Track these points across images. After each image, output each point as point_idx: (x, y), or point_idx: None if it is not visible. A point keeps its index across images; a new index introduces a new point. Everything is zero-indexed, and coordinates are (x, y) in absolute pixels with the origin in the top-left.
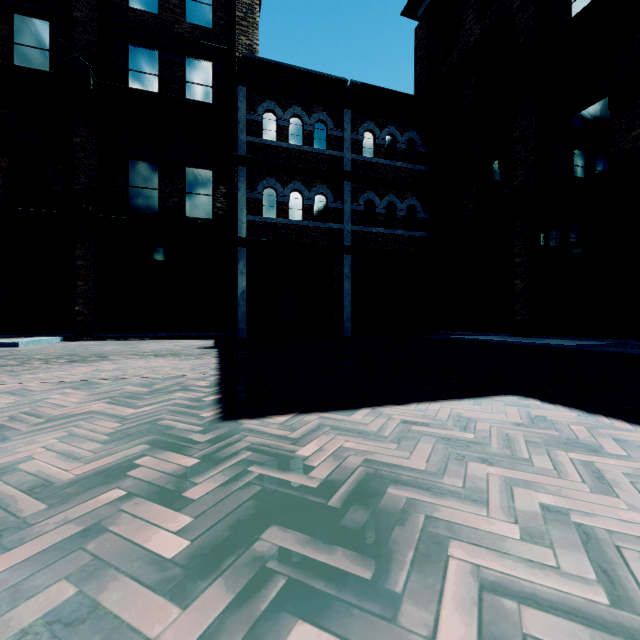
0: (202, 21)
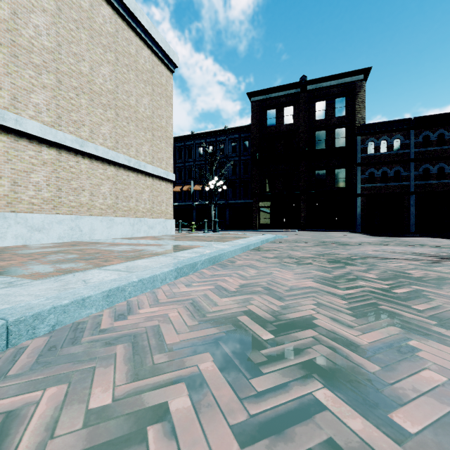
0: (341, 114)
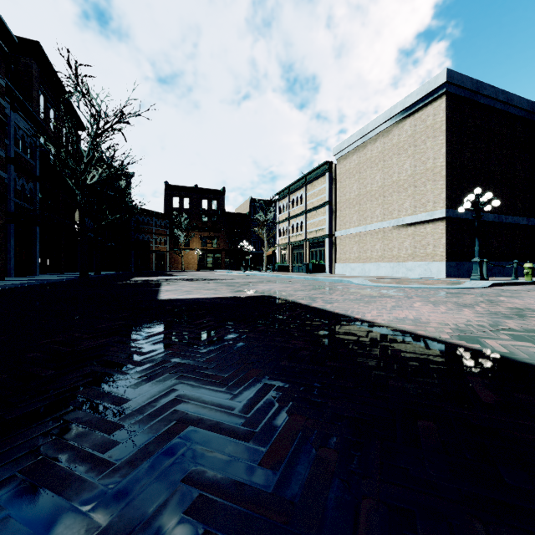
0: None
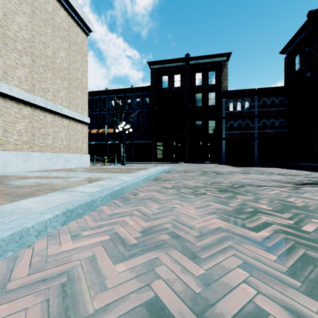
0: (212, 82)
